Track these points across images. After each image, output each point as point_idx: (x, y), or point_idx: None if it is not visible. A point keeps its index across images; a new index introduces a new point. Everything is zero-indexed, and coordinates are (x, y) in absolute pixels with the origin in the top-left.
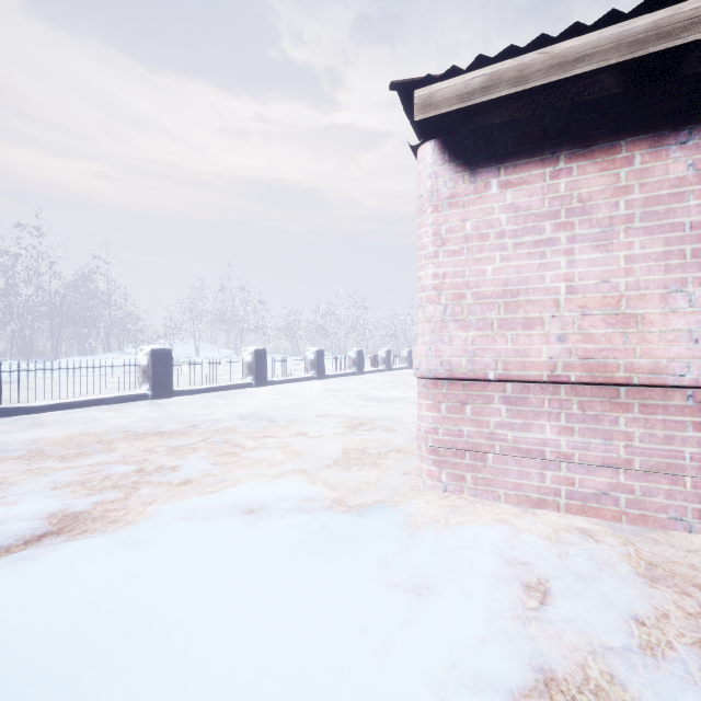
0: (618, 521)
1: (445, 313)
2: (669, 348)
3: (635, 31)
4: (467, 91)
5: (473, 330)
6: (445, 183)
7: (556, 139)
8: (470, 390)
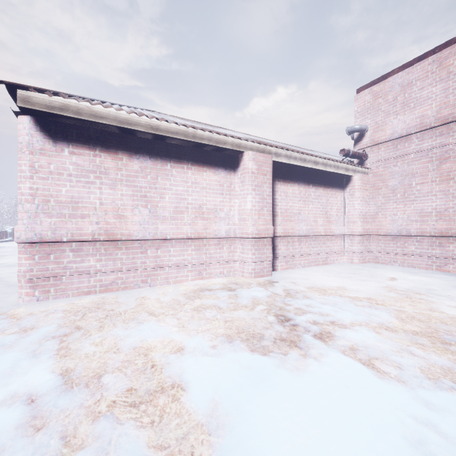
0: (118, 291)
1: (38, 209)
2: (134, 227)
3: (121, 117)
4: (51, 105)
5: (55, 218)
6: (38, 141)
7: (95, 141)
8: (53, 247)
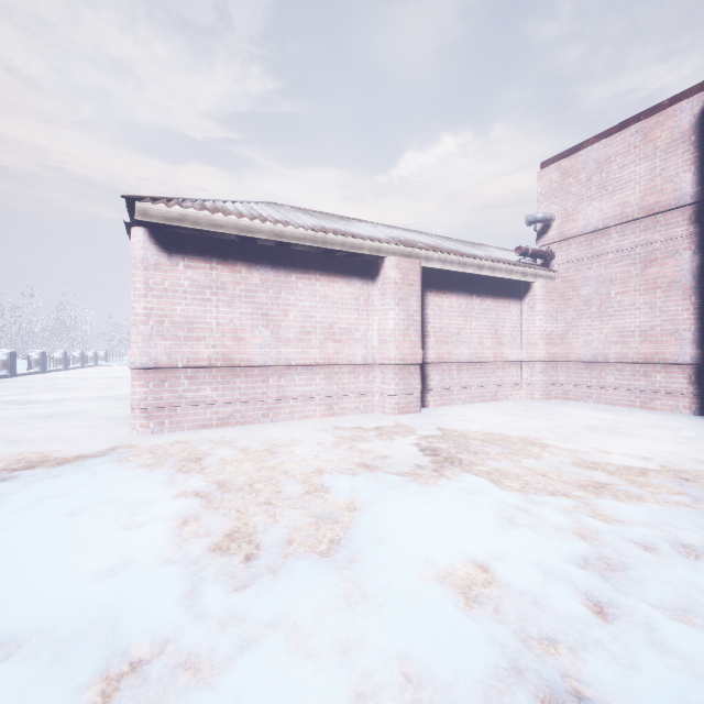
0: (236, 426)
1: (152, 331)
2: (254, 351)
3: (242, 225)
4: (169, 217)
5: (170, 341)
6: (152, 255)
7: (212, 252)
8: (168, 374)
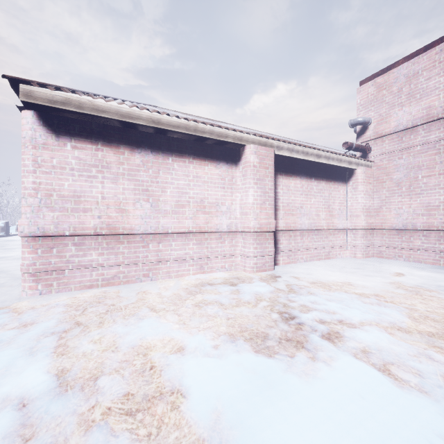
0: (120, 285)
1: (41, 203)
2: (135, 221)
3: (123, 111)
4: (53, 99)
5: (58, 212)
6: (41, 136)
7: (98, 135)
8: (56, 241)
